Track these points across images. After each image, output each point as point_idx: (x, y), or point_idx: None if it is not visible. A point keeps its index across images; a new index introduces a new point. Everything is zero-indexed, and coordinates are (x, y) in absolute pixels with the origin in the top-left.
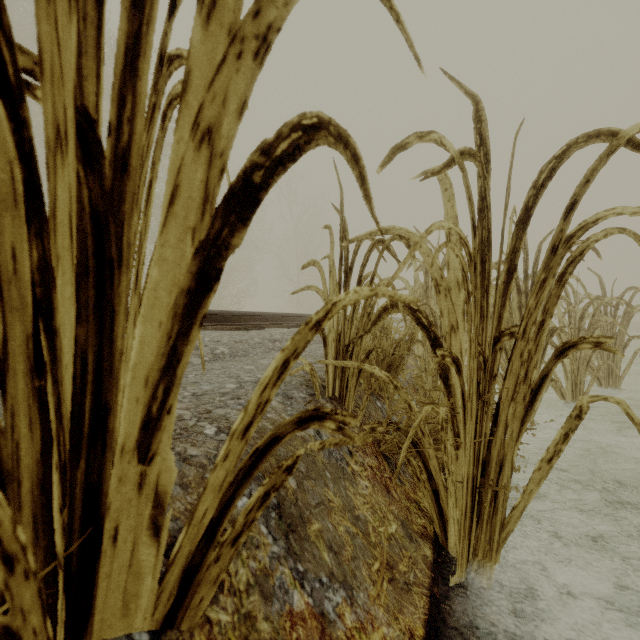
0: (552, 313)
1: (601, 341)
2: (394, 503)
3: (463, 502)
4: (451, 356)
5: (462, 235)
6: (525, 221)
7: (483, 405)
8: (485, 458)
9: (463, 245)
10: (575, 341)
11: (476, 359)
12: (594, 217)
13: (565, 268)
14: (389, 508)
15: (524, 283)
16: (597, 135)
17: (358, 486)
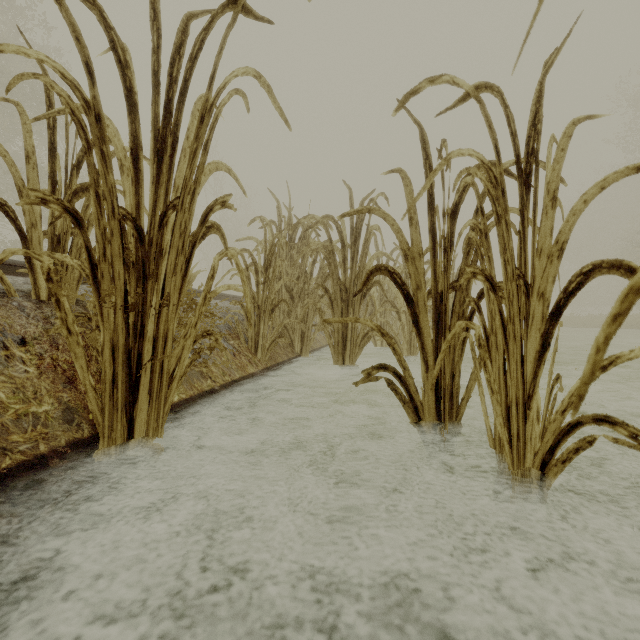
0: (200, 181)
1: (225, 200)
2: (71, 393)
3: (106, 370)
4: (62, 204)
5: (68, 75)
6: (184, 94)
7: (144, 278)
8: (155, 335)
9: (71, 87)
10: (212, 205)
11: (117, 221)
12: (224, 83)
13: (209, 136)
14: (55, 395)
15: (351, 239)
16: (228, 5)
17: (8, 369)
